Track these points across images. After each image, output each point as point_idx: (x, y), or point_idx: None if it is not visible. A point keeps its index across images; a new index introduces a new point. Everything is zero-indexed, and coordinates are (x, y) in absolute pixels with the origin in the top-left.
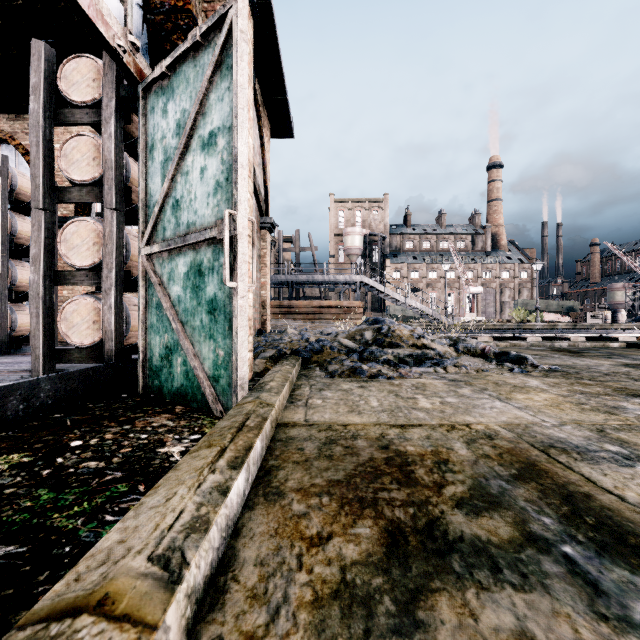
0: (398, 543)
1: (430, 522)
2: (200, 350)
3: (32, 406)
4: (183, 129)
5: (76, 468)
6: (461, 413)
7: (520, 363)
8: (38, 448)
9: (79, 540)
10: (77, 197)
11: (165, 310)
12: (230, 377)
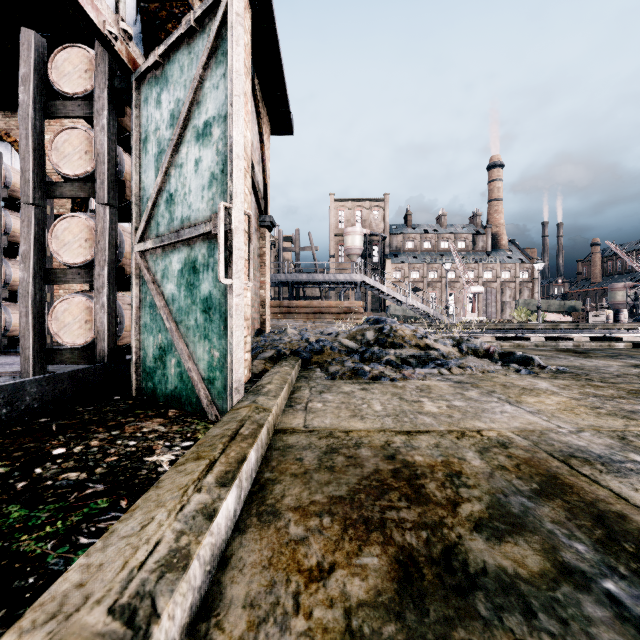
0: (411, 577)
1: (447, 549)
2: (194, 351)
3: (16, 410)
4: (177, 120)
5: (55, 480)
6: (470, 418)
7: (526, 364)
8: (17, 457)
9: (46, 569)
10: (69, 192)
11: (158, 309)
12: (225, 379)
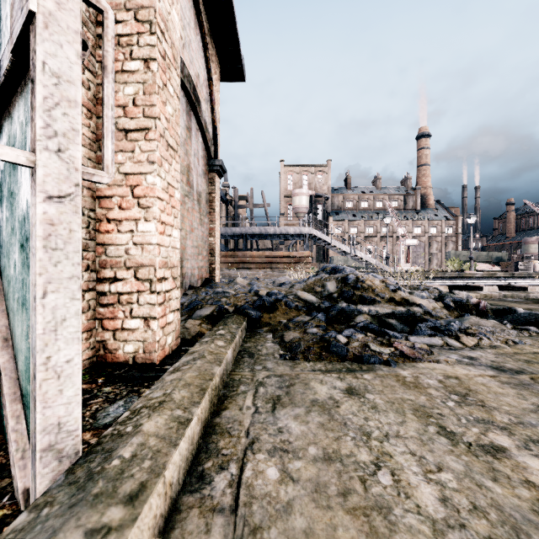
0: None
1: None
2: (13, 329)
3: None
4: None
5: None
6: None
7: None
8: None
9: None
10: None
11: None
12: None
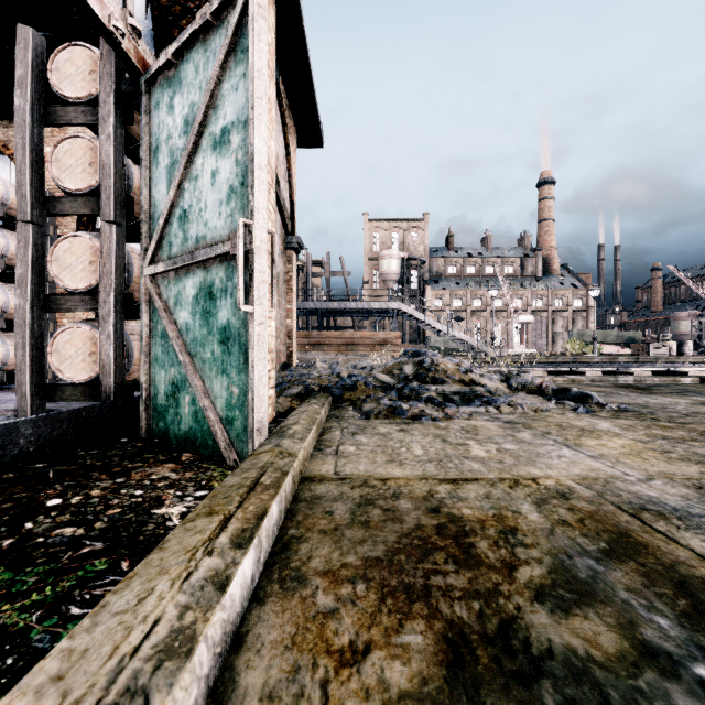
0: (463, 660)
1: (504, 625)
2: (211, 387)
3: (9, 454)
4: (192, 126)
5: (47, 537)
6: (524, 464)
7: (584, 401)
8: (5, 509)
9: (28, 646)
10: (71, 209)
11: (171, 340)
12: (246, 419)
